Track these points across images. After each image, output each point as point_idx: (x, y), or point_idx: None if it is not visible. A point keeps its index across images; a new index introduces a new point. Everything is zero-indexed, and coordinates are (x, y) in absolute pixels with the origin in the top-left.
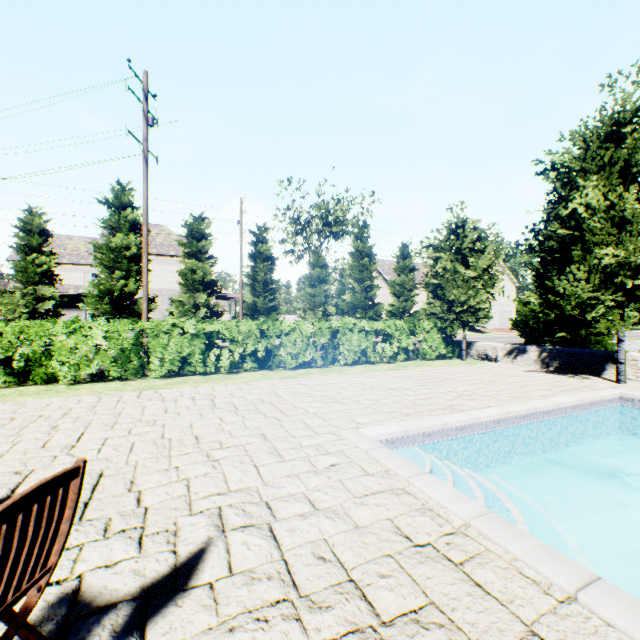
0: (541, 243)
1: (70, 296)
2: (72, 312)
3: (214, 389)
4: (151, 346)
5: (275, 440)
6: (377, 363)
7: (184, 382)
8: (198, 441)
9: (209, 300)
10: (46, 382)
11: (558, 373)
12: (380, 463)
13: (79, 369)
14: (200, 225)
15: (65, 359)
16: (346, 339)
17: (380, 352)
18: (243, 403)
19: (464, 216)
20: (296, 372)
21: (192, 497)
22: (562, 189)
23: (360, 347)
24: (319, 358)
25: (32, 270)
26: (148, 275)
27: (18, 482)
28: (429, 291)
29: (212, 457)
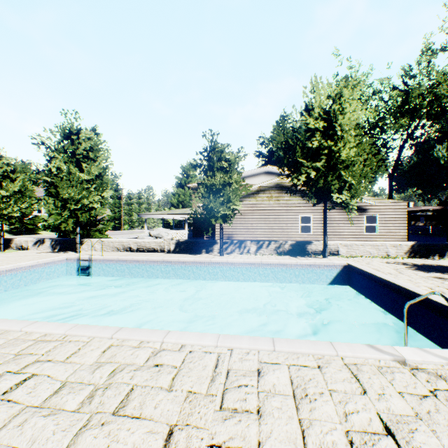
0: (45, 181)
1: None
2: None
3: None
4: None
5: None
6: None
7: None
8: None
9: None
10: None
11: (57, 252)
12: None
13: None
14: None
15: None
16: None
17: None
18: None
19: (0, 154)
20: None
21: None
22: (49, 156)
23: None
24: None
25: None
26: None
27: None
28: None
29: None
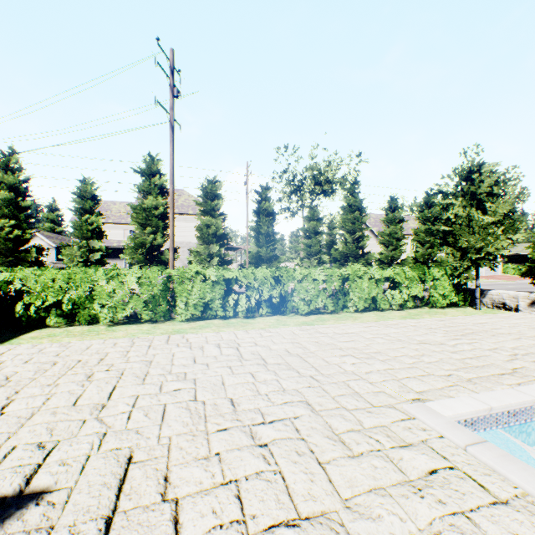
0: None
1: (114, 249)
2: (115, 261)
3: (236, 335)
4: (177, 292)
5: (325, 414)
6: (385, 310)
7: (206, 326)
8: (235, 408)
9: (220, 250)
10: (90, 322)
11: None
12: (499, 475)
13: (116, 312)
14: (213, 187)
15: (105, 303)
16: (356, 286)
17: (389, 299)
18: (269, 354)
19: (480, 160)
20: (309, 318)
21: (248, 527)
22: None
23: (370, 294)
24: (330, 305)
25: (85, 228)
26: (173, 228)
27: (37, 464)
28: (416, 241)
29: (257, 439)
